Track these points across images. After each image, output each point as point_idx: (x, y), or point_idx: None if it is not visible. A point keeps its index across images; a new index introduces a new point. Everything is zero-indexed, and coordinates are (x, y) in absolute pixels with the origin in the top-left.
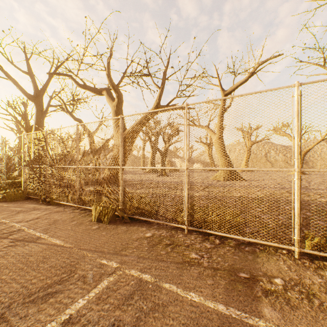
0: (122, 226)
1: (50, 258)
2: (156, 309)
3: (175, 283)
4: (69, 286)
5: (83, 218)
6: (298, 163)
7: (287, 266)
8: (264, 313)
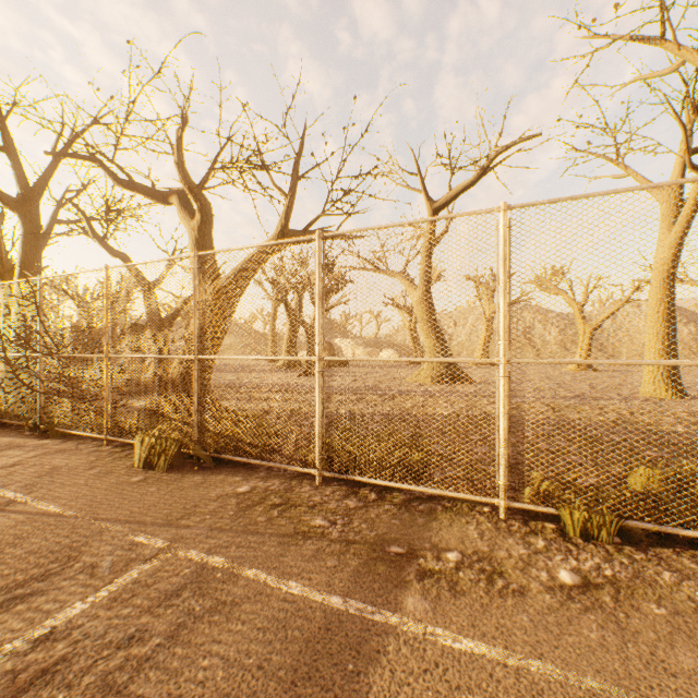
0: (196, 474)
1: (30, 537)
2: (218, 609)
3: (267, 568)
4: (61, 583)
5: (115, 463)
6: (505, 348)
7: (479, 532)
8: (405, 604)
